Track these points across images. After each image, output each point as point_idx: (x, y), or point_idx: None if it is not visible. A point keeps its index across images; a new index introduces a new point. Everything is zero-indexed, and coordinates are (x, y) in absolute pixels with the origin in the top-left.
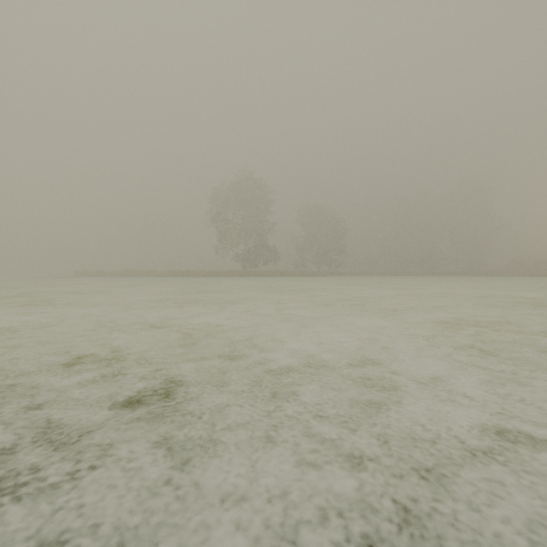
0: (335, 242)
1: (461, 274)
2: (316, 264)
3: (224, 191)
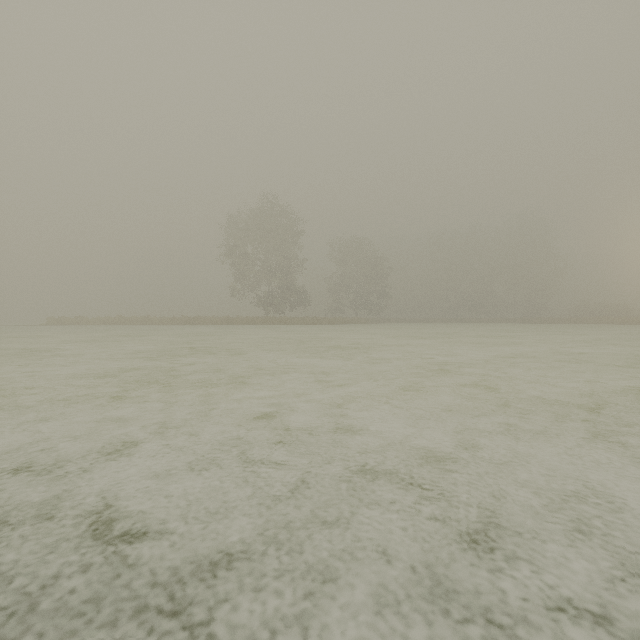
0: (376, 283)
1: (522, 321)
2: (354, 309)
3: (242, 219)
